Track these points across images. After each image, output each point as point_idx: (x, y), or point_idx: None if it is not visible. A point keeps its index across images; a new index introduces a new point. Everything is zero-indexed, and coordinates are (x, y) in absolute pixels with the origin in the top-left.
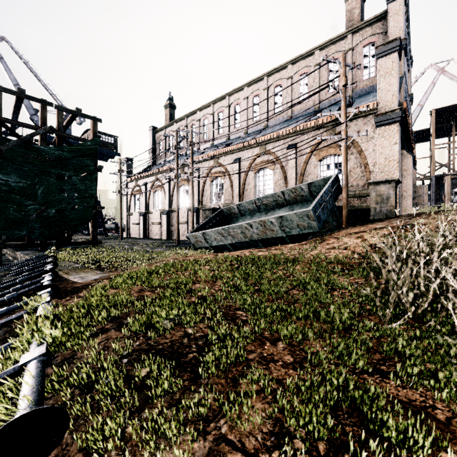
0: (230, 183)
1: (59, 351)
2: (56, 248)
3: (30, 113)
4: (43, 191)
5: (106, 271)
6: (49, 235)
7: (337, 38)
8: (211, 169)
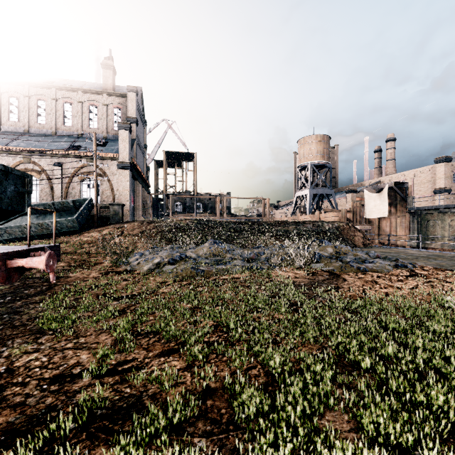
0: None
1: None
2: None
3: None
4: None
5: None
6: None
7: (96, 91)
8: None
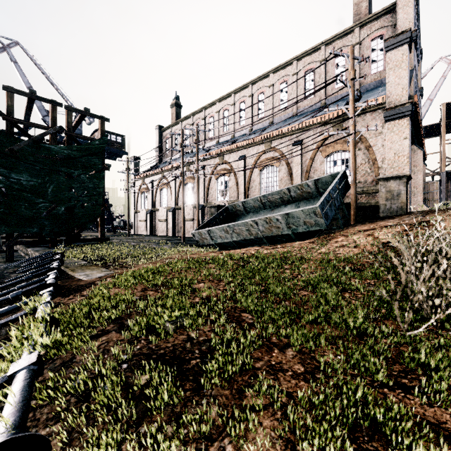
0: (236, 181)
1: (58, 354)
2: (66, 244)
3: (42, 114)
4: (53, 189)
5: (112, 269)
6: (59, 233)
7: (344, 32)
8: (216, 167)
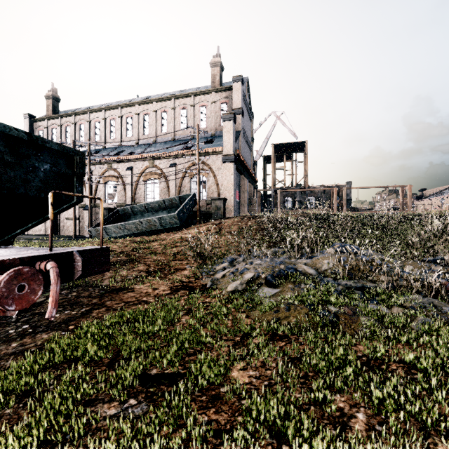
0: (124, 187)
1: None
2: None
3: None
4: None
5: None
6: None
7: (205, 91)
8: (105, 172)
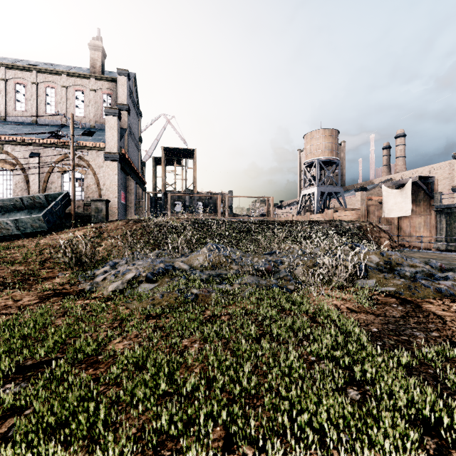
0: None
1: None
2: None
3: None
4: None
5: None
6: None
7: (82, 75)
8: None
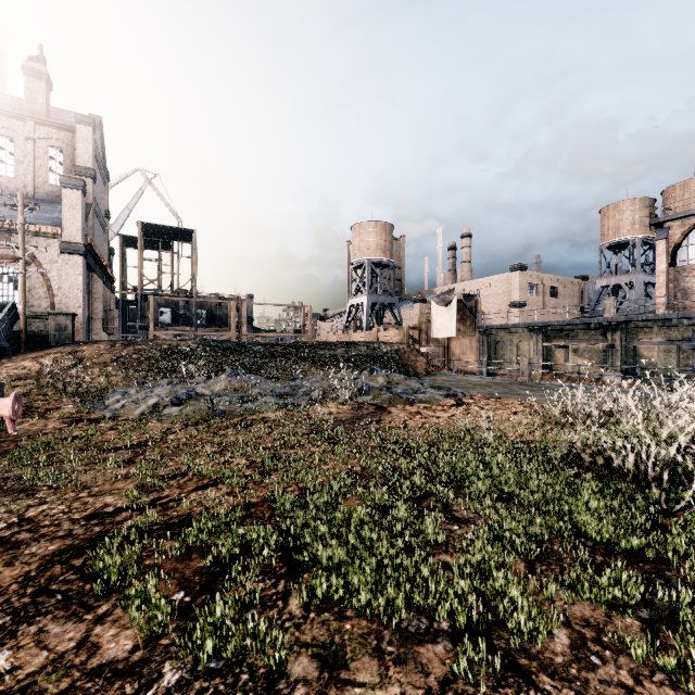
0: None
1: None
2: None
3: None
4: None
5: None
6: None
7: (12, 113)
8: None
